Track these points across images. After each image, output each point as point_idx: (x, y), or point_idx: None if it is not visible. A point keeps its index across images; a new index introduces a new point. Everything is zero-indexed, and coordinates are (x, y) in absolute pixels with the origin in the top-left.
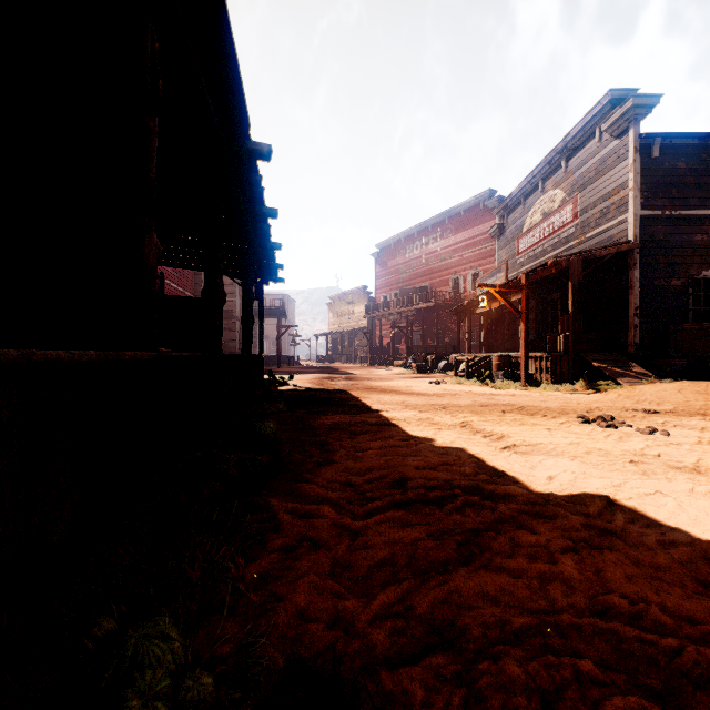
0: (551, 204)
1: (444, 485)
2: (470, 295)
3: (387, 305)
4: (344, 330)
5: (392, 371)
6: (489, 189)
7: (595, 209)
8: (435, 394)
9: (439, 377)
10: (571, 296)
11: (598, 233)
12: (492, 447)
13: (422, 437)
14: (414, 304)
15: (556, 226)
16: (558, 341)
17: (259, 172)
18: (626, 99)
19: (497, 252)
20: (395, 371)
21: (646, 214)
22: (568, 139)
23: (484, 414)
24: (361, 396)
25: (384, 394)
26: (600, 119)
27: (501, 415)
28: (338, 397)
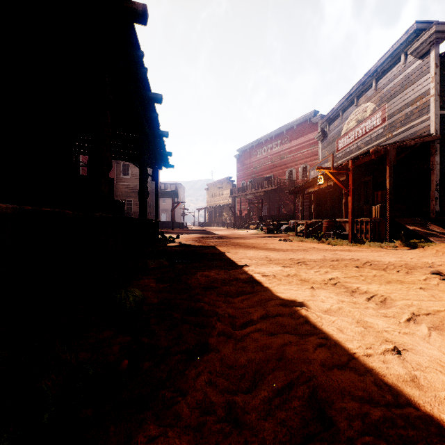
0: (364, 114)
1: (398, 425)
2: (301, 181)
3: (245, 189)
4: (216, 205)
5: (249, 232)
6: (314, 110)
7: (400, 113)
8: (288, 249)
9: (284, 236)
10: (388, 175)
11: (403, 131)
12: (393, 319)
13: (301, 300)
14: (262, 188)
15: (367, 129)
16: (373, 210)
17: (140, 48)
18: (430, 26)
19: (321, 151)
20: (251, 232)
21: (444, 114)
22: (379, 64)
23: (341, 269)
24: (230, 251)
25: (248, 249)
26: (405, 46)
27: (358, 270)
28: (213, 252)
